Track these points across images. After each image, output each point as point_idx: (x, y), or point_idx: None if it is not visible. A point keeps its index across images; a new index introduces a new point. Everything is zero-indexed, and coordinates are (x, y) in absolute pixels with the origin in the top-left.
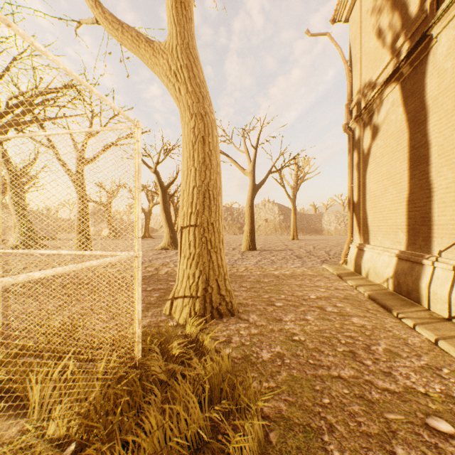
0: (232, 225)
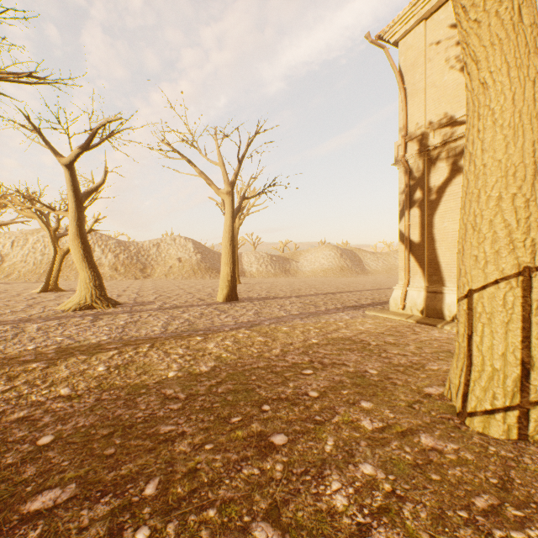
0: (130, 265)
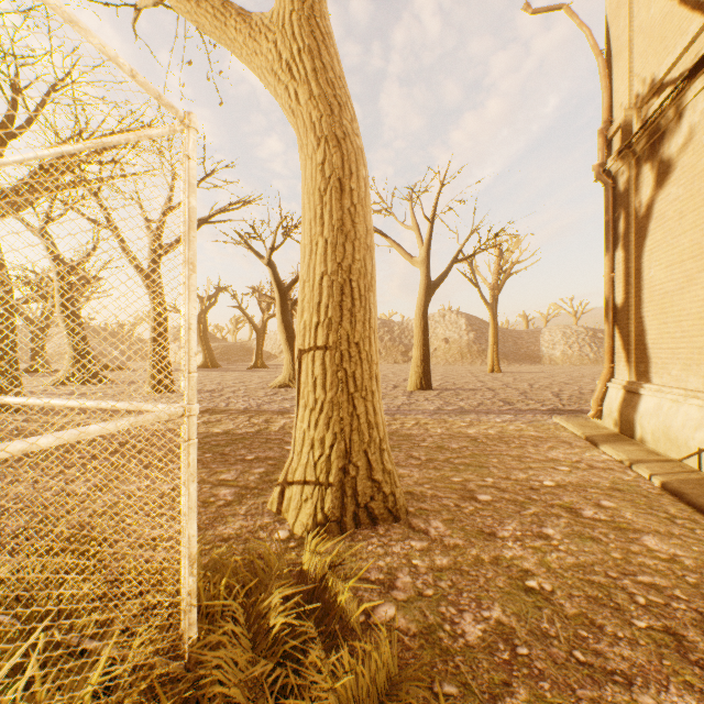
0: (391, 347)
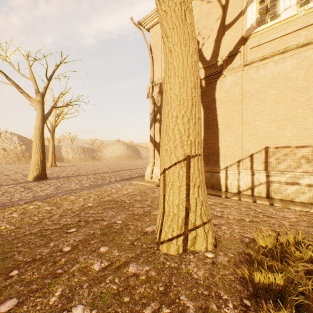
0: None
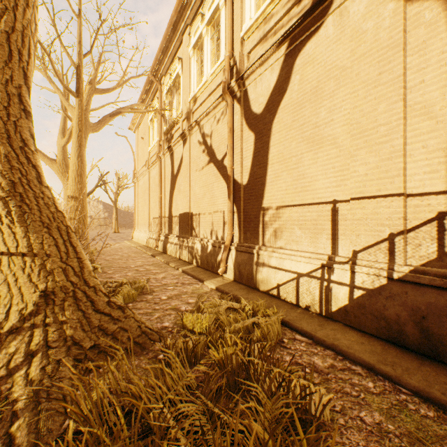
0: None
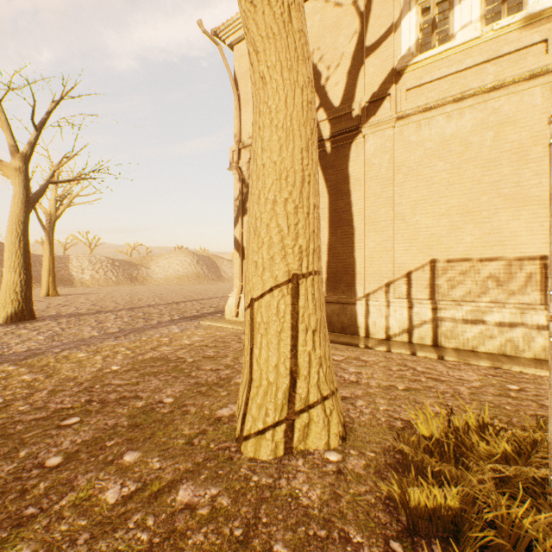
0: None
